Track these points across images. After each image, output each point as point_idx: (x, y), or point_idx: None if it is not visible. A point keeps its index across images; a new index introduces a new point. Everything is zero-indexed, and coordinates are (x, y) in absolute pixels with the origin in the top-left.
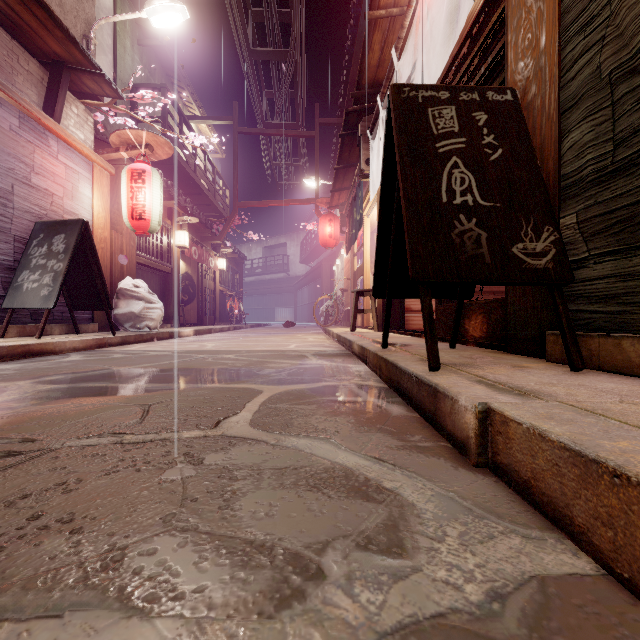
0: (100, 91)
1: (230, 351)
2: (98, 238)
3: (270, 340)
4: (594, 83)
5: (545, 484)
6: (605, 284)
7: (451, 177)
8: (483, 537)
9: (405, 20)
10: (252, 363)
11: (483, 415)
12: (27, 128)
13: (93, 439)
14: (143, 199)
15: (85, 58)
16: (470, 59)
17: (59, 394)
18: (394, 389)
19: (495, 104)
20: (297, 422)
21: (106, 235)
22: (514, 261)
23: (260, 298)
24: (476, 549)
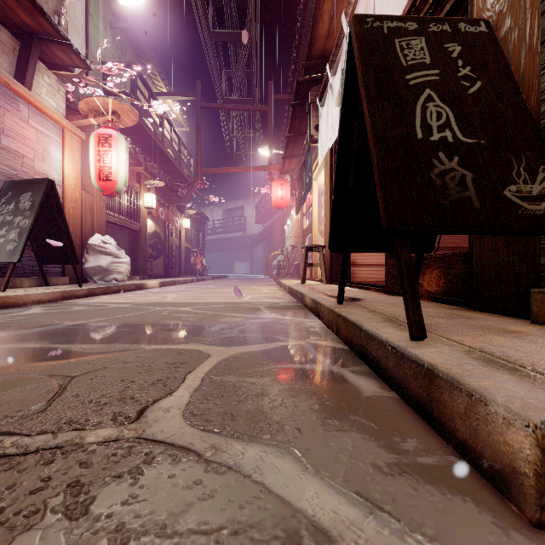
0: (70, 62)
1: (188, 303)
2: (69, 198)
3: (227, 291)
4: None
5: None
6: None
7: (425, 111)
8: None
9: None
10: (206, 317)
11: None
12: None
13: None
14: (109, 162)
15: (53, 28)
16: (424, 12)
17: None
18: (357, 353)
19: (469, 35)
20: (245, 409)
21: (77, 195)
22: (508, 206)
23: (221, 254)
24: None
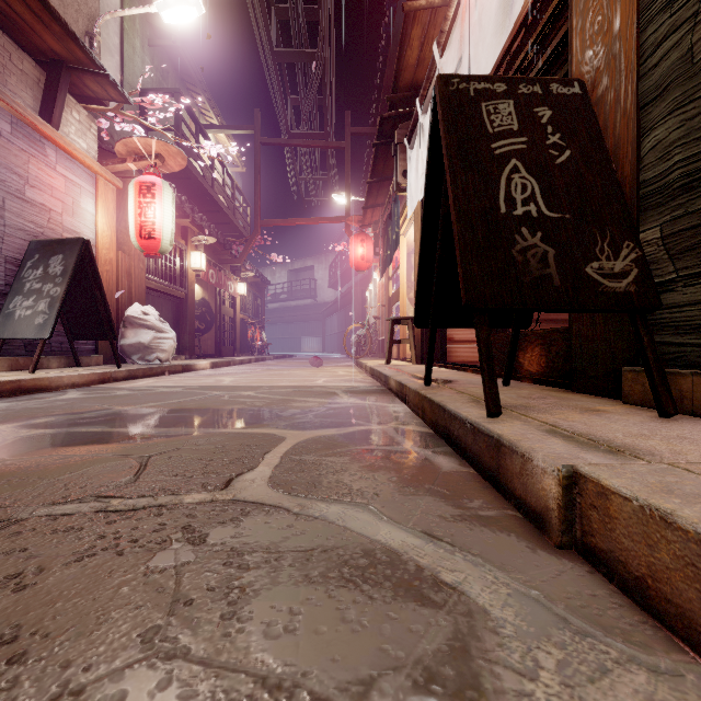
0: (104, 94)
1: (250, 387)
2: (102, 259)
3: (295, 374)
4: (684, 69)
5: (672, 588)
6: (698, 311)
7: (510, 183)
8: (592, 670)
9: (449, 10)
10: (274, 402)
11: (568, 481)
12: (20, 135)
13: (71, 505)
14: (153, 216)
15: (87, 56)
16: (525, 52)
17: (43, 442)
18: (441, 436)
19: (560, 98)
20: (326, 480)
21: (112, 256)
22: (588, 283)
23: (285, 327)
24: (587, 694)
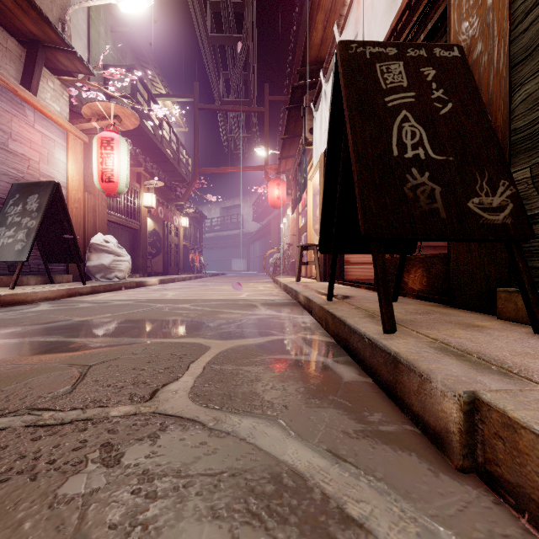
0: (73, 68)
1: (187, 300)
2: (72, 199)
3: (225, 289)
4: None
5: None
6: None
7: (401, 131)
8: None
9: None
10: (205, 313)
11: (470, 406)
12: (5, 99)
13: (5, 419)
14: (112, 164)
15: (58, 37)
16: (409, 29)
17: (4, 351)
18: (342, 345)
19: (443, 60)
20: (241, 391)
21: (80, 196)
22: (470, 216)
23: (218, 251)
24: None
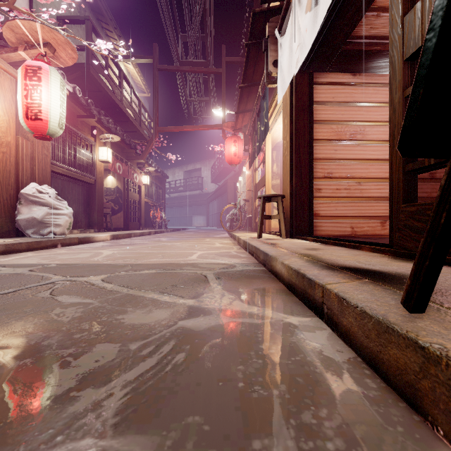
0: None
1: (112, 266)
2: None
3: (176, 246)
4: None
5: None
6: None
7: None
8: None
9: None
10: (101, 307)
11: None
12: None
13: None
14: (39, 98)
15: None
16: None
17: None
18: None
19: None
20: None
21: (9, 140)
22: None
23: (181, 209)
24: None
